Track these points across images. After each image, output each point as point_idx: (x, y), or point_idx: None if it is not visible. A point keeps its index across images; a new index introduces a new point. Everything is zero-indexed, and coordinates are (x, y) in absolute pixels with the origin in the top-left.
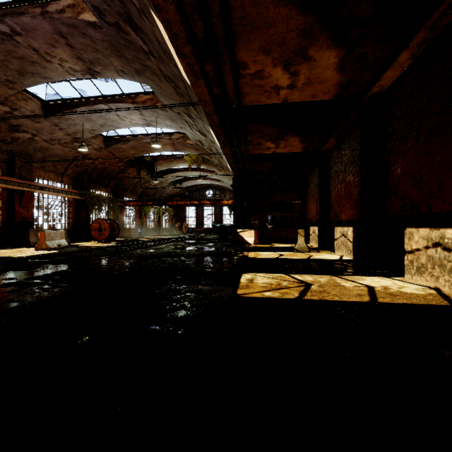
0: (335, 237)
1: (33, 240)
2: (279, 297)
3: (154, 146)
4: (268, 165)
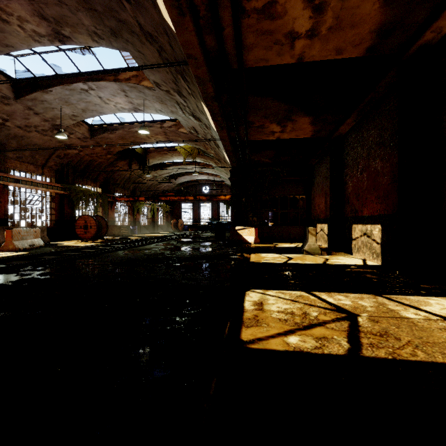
0: (352, 237)
1: (3, 239)
2: (317, 352)
3: (141, 132)
4: (270, 155)
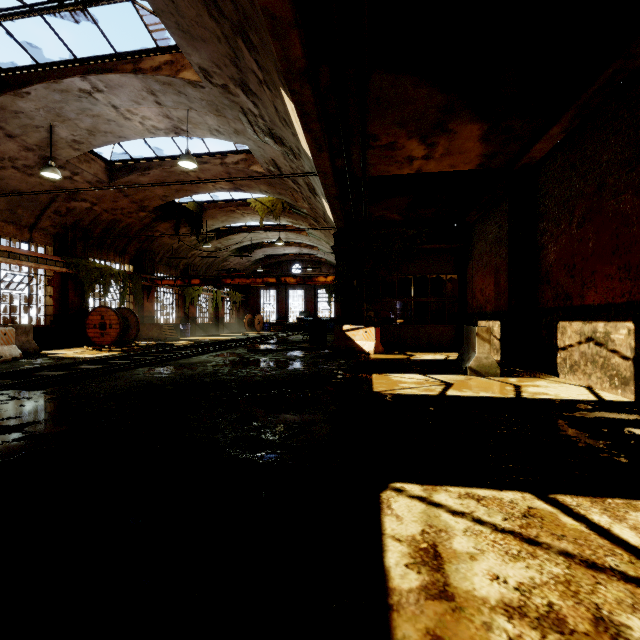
0: (558, 344)
1: None
2: None
3: (183, 165)
4: (402, 206)
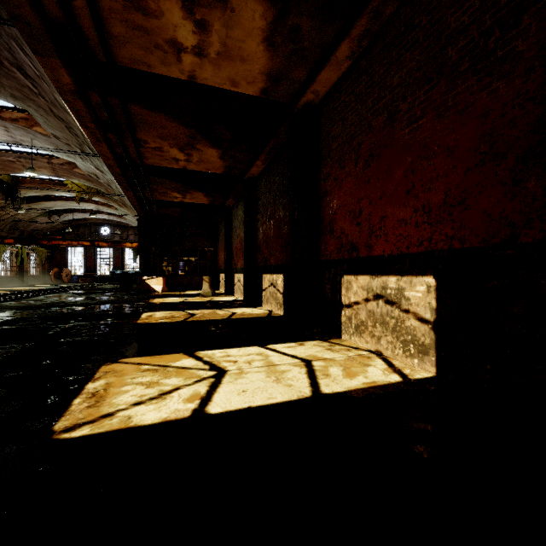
0: (235, 283)
1: None
2: (169, 321)
3: (28, 174)
4: (178, 211)
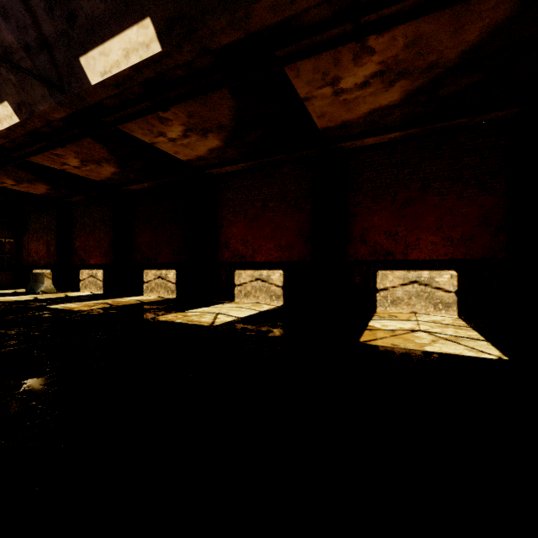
0: (81, 278)
1: None
2: (103, 307)
3: None
4: None
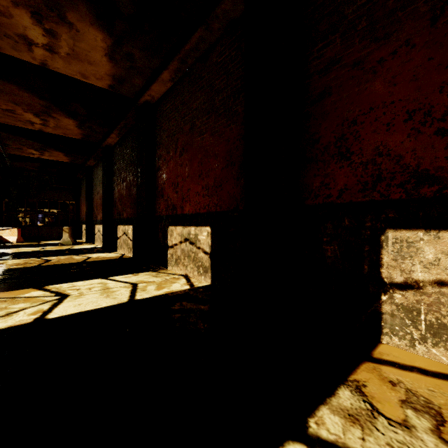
0: (95, 232)
1: None
2: (22, 267)
3: None
4: (36, 165)
